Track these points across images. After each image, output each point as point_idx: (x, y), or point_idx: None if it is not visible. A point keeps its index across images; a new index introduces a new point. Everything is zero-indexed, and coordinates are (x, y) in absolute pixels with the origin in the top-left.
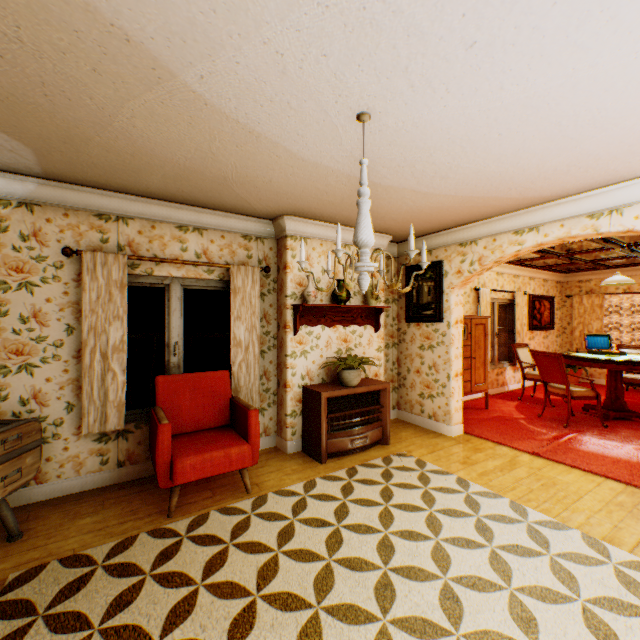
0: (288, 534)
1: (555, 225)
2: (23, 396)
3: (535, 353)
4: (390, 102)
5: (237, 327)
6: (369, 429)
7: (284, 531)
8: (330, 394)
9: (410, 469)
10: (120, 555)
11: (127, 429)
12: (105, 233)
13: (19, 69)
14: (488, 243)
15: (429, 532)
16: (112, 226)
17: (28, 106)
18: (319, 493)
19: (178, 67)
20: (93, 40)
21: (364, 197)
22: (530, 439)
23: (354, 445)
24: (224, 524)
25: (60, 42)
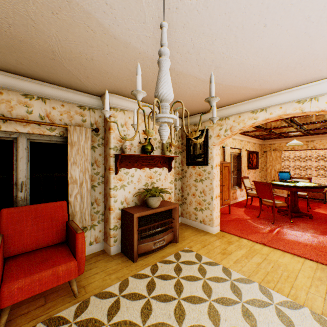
0: None
1: (277, 107)
2: None
3: (256, 182)
4: None
5: (73, 170)
6: (165, 234)
7: None
8: (140, 214)
9: (192, 262)
10: None
11: None
12: None
13: None
14: (236, 118)
15: (211, 323)
16: None
17: None
18: (130, 291)
19: None
20: None
21: (164, 56)
22: (257, 233)
23: (156, 246)
24: None
25: None
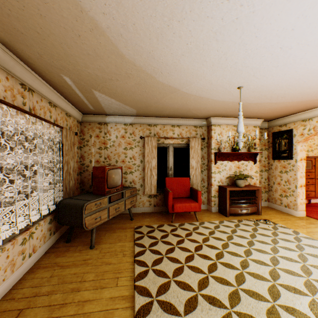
0: (212, 233)
1: None
2: (130, 181)
3: None
4: (249, 83)
5: (192, 161)
6: (249, 206)
7: (211, 232)
8: (230, 189)
9: (268, 224)
10: (160, 228)
11: (156, 194)
12: (150, 130)
13: (142, 96)
14: None
15: (272, 243)
16: (152, 128)
17: (140, 102)
18: (224, 225)
19: (180, 88)
20: (161, 88)
21: (240, 115)
22: None
23: (241, 212)
24: (190, 227)
25: (153, 90)
